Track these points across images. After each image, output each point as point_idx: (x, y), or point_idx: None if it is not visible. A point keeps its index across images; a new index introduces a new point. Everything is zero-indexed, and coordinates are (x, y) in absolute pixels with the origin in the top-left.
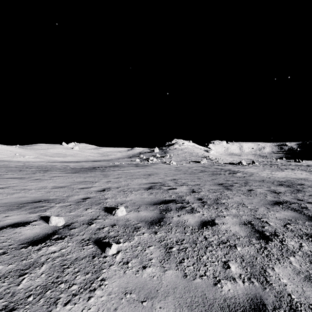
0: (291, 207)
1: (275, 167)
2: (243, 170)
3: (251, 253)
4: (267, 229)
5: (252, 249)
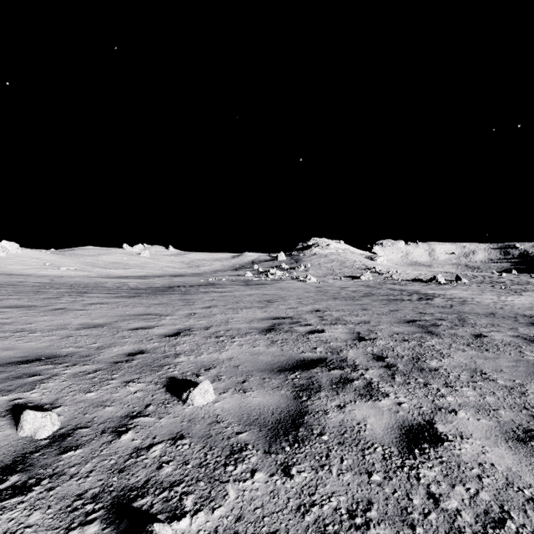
0: None
1: (502, 288)
2: (442, 293)
3: None
4: None
5: None
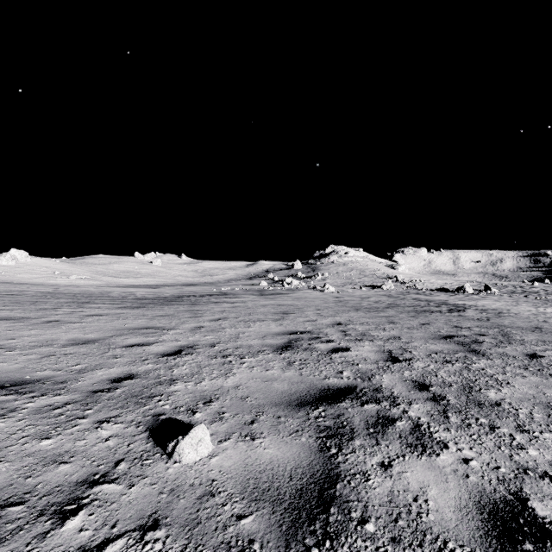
0: None
1: (538, 299)
2: (473, 304)
3: None
4: None
5: None
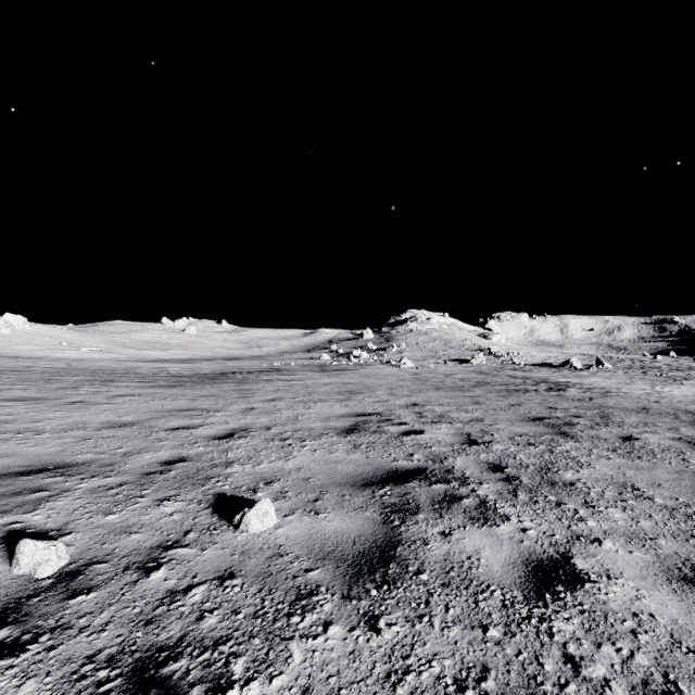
0: None
1: (657, 375)
2: (579, 382)
3: None
4: None
5: None
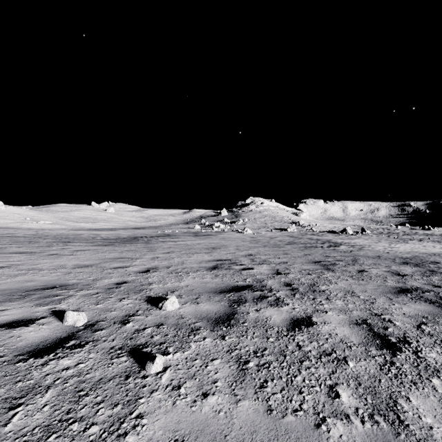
0: (425, 297)
1: (395, 238)
2: (348, 242)
3: (371, 371)
4: (392, 333)
5: (372, 365)
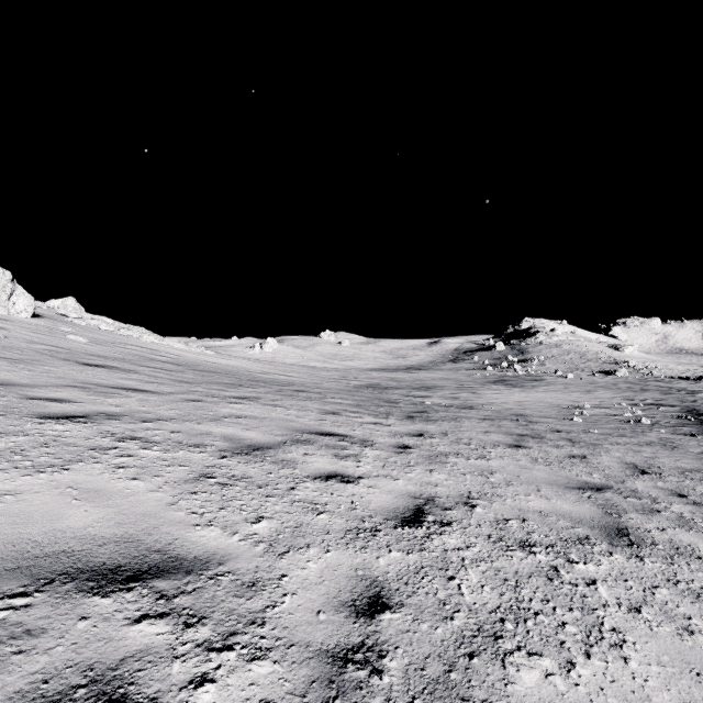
0: None
1: None
2: None
3: None
4: None
5: None
